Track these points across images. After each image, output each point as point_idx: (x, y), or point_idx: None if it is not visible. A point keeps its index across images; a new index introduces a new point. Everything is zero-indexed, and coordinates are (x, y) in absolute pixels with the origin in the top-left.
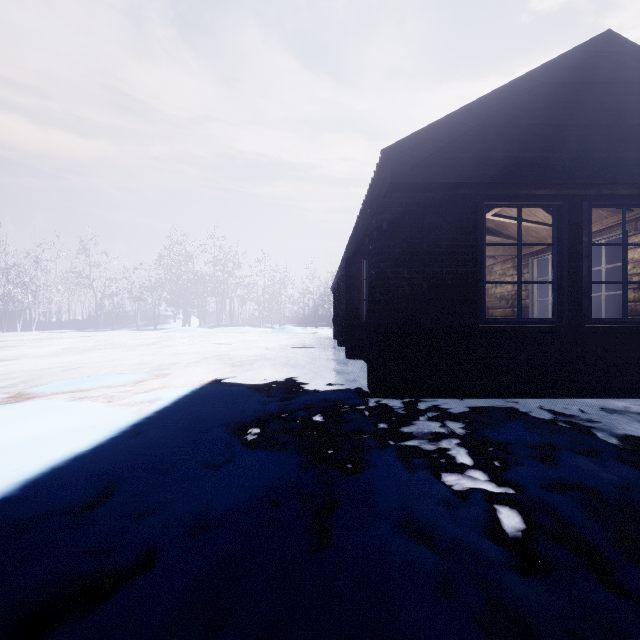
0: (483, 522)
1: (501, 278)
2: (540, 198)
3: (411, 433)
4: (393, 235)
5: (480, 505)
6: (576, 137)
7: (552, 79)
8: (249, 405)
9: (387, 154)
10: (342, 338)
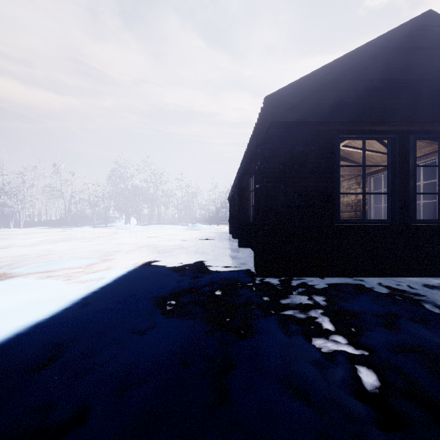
0: (348, 381)
1: (347, 191)
2: (379, 133)
3: (287, 304)
4: (273, 159)
5: (344, 366)
6: (406, 88)
7: (389, 46)
8: (168, 283)
9: (269, 100)
10: (235, 233)
